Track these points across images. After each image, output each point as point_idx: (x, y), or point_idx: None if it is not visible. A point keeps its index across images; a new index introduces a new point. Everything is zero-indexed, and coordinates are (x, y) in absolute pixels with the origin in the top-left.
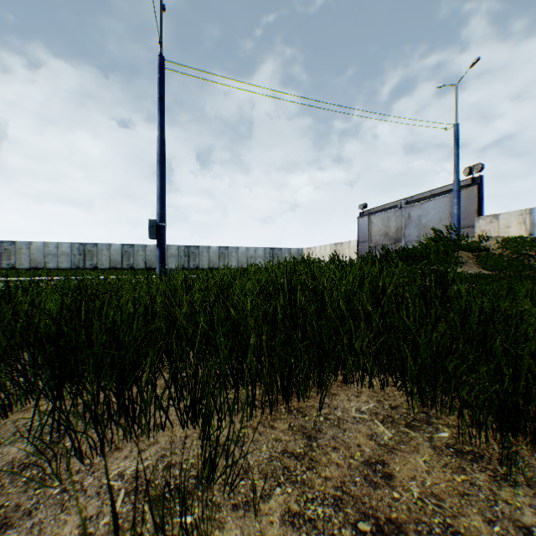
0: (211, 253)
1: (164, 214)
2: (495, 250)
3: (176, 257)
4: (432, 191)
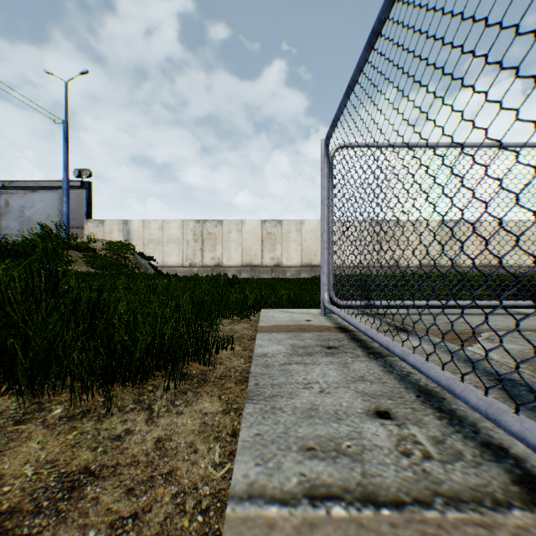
0: None
1: None
2: (103, 251)
3: None
4: (40, 182)
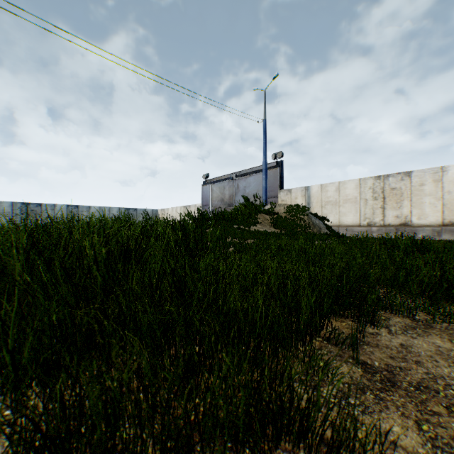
0: (58, 211)
1: None
2: (283, 214)
3: (10, 215)
4: (253, 169)
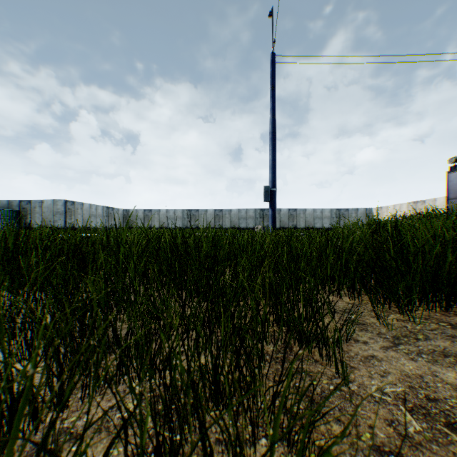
0: (281, 215)
1: (275, 181)
2: None
3: (253, 219)
4: None
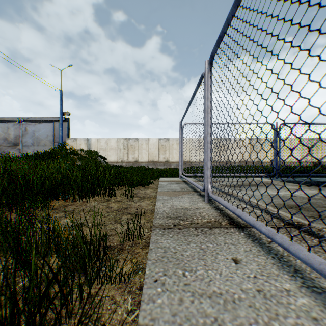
0: None
1: None
2: (84, 155)
3: None
4: (43, 118)
